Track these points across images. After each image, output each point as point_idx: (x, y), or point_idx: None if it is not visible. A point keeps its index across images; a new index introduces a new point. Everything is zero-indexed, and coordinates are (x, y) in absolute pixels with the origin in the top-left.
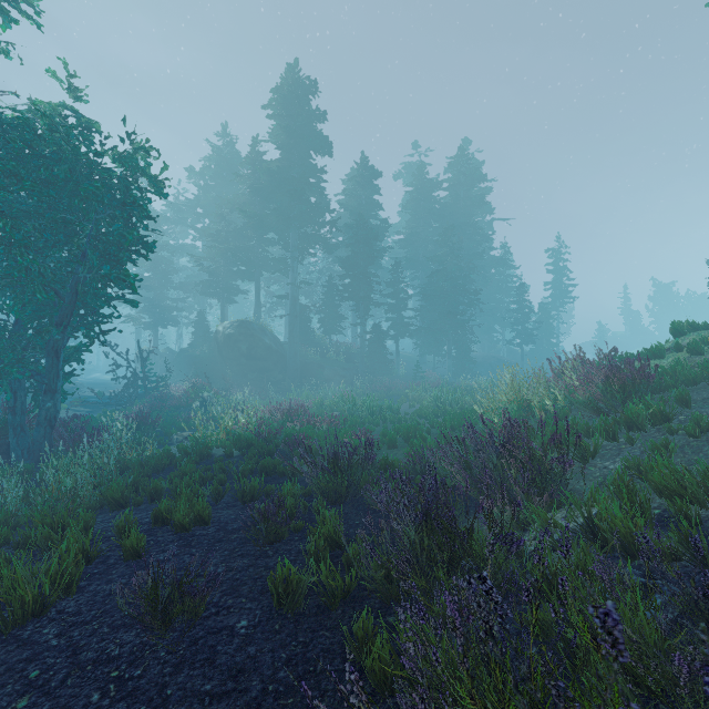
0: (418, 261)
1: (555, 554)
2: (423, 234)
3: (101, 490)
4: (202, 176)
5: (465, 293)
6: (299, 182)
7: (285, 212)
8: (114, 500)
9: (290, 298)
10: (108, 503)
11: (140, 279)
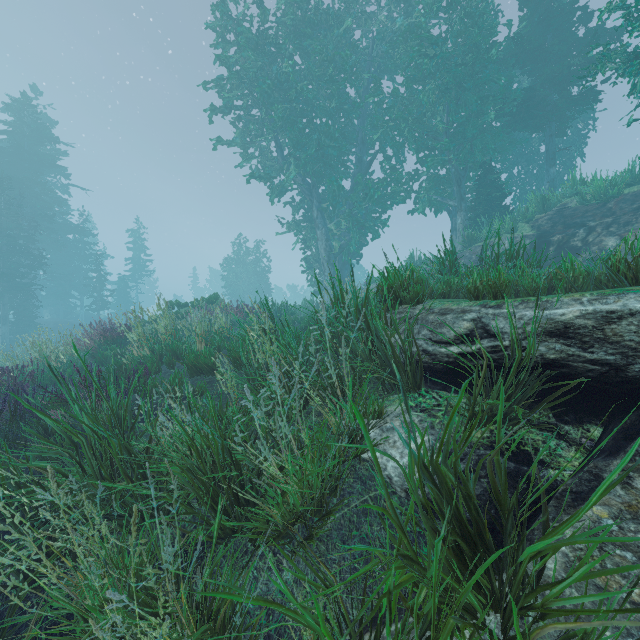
0: None
1: None
2: None
3: None
4: None
5: (28, 255)
6: None
7: None
8: None
9: None
10: None
11: None
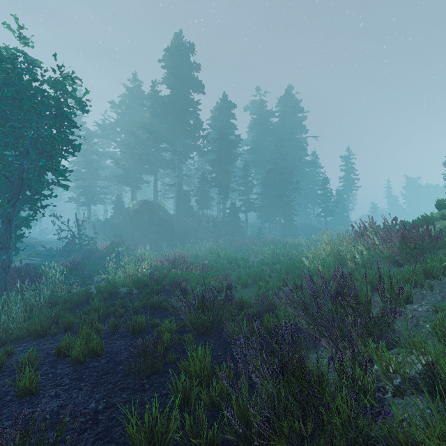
0: (259, 163)
1: (397, 399)
2: (263, 145)
3: (28, 323)
4: (120, 107)
5: (290, 183)
6: (182, 110)
7: (173, 129)
8: (35, 331)
9: (177, 186)
10: (30, 334)
11: (71, 170)
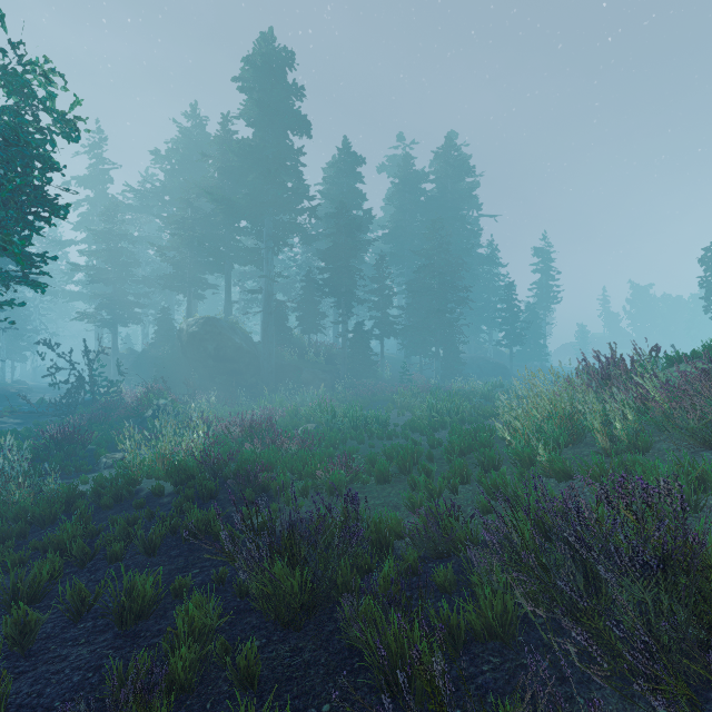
0: (403, 257)
1: None
2: (409, 228)
3: None
4: (169, 161)
5: (455, 289)
6: (274, 163)
7: (258, 197)
8: None
9: (264, 293)
10: None
11: (53, 257)
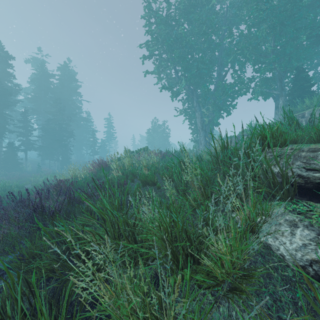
0: (40, 111)
1: None
2: (44, 98)
3: None
4: None
5: (66, 131)
6: None
7: None
8: None
9: None
10: None
11: None
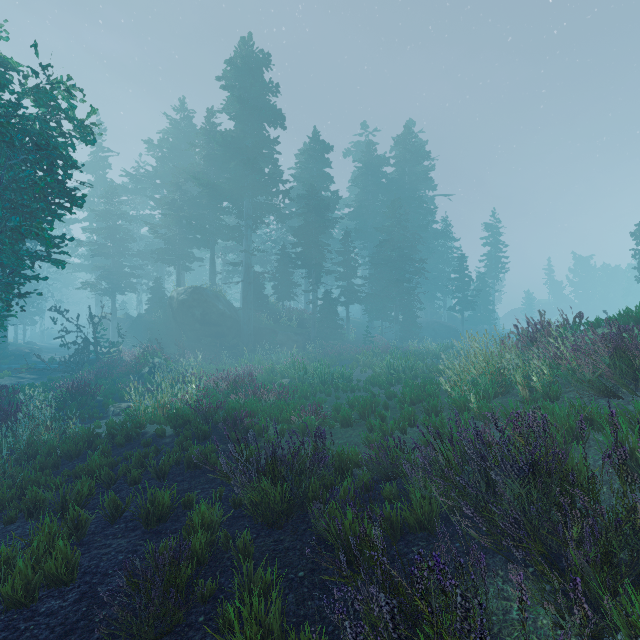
0: (366, 233)
1: None
2: (372, 207)
3: None
4: (160, 149)
5: (412, 261)
6: (253, 152)
7: (239, 181)
8: None
9: (244, 265)
10: None
11: (71, 238)
